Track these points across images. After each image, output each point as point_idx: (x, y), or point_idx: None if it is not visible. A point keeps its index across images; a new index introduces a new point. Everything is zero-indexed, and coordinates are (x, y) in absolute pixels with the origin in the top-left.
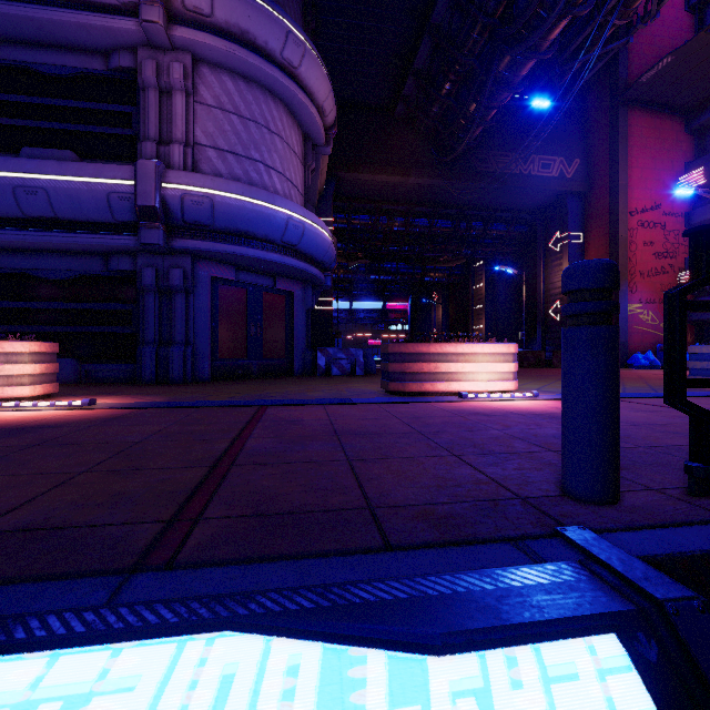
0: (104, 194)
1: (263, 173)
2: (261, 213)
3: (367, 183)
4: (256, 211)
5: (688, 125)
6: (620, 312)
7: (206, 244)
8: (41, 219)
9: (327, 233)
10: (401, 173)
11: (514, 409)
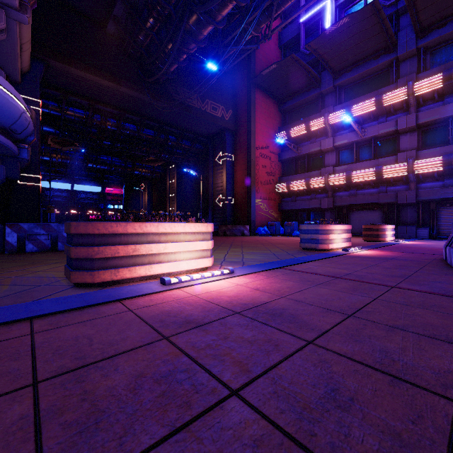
0: None
1: None
2: None
3: (80, 79)
4: None
5: (279, 108)
6: (252, 203)
7: None
8: None
9: (17, 99)
10: (112, 80)
11: (224, 301)
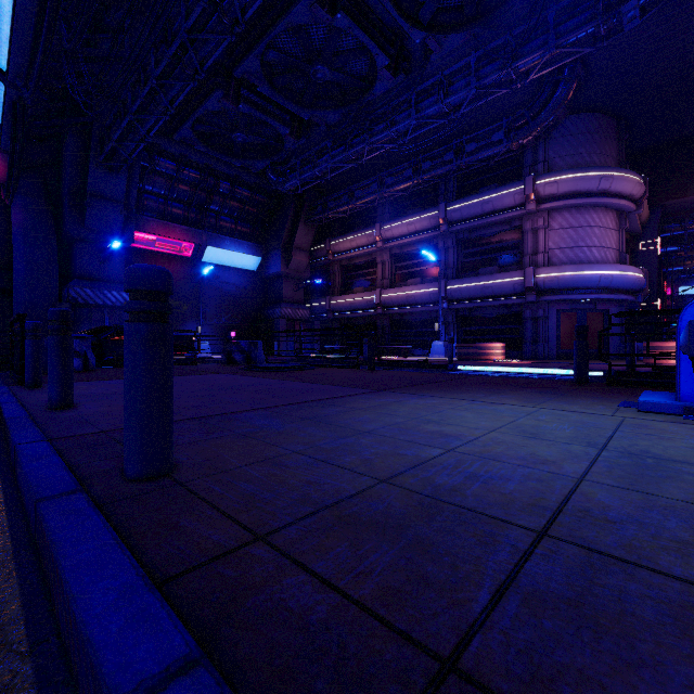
0: (512, 285)
1: (586, 252)
2: (583, 278)
3: None
4: (581, 277)
5: None
6: None
7: (555, 297)
8: (488, 296)
9: (633, 273)
10: None
11: None
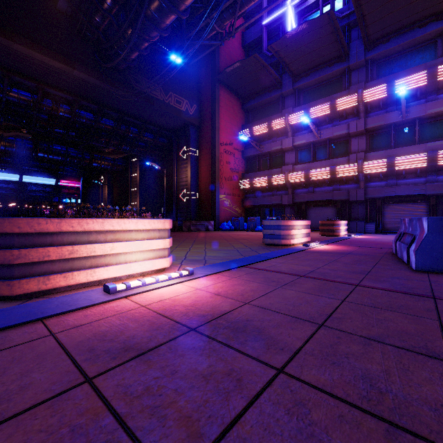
0: None
1: None
2: None
3: (25, 58)
4: None
5: (243, 106)
6: (217, 199)
7: None
8: None
9: None
10: (64, 62)
11: (179, 313)
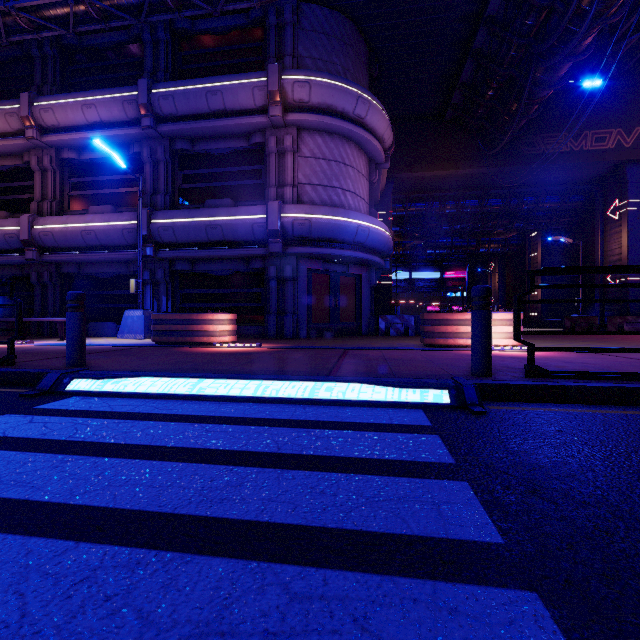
0: (250, 225)
1: (341, 195)
2: (340, 225)
3: (421, 178)
4: (337, 224)
5: None
6: None
7: (306, 249)
8: (217, 242)
9: (386, 231)
10: (450, 167)
11: (501, 355)
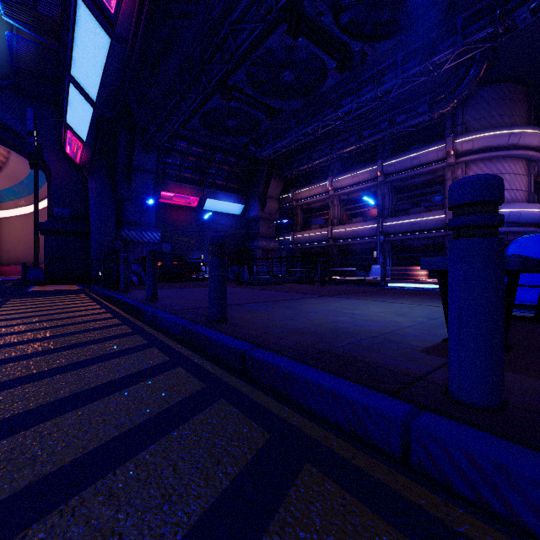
0: (435, 221)
1: None
2: None
3: None
4: None
5: None
6: None
7: None
8: (416, 230)
9: (539, 209)
10: None
11: None
